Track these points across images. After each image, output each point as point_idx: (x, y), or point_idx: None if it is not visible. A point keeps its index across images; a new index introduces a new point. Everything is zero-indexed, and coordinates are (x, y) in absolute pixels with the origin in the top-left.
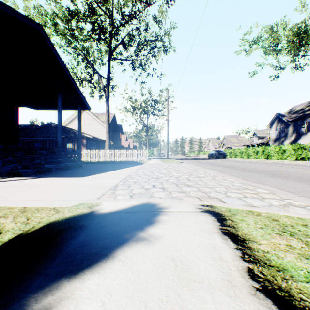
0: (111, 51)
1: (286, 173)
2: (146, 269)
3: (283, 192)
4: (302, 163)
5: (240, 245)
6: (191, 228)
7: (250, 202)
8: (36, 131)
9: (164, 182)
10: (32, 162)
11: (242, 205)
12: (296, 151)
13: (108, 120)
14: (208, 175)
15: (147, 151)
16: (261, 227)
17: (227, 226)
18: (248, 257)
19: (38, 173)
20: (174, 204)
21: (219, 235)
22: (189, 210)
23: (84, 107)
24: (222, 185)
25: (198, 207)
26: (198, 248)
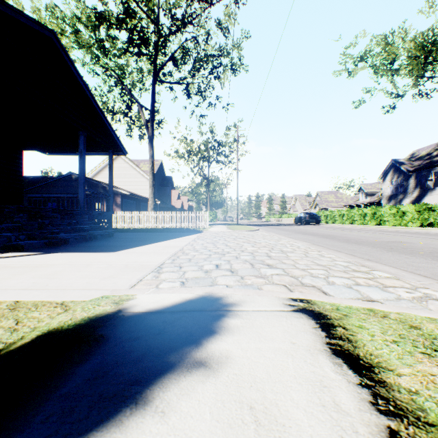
0: (157, 71)
1: (411, 246)
2: (202, 430)
3: (412, 276)
4: (430, 232)
5: (365, 377)
6: (278, 343)
7: (367, 293)
8: (50, 184)
9: (233, 260)
10: (40, 231)
11: (355, 298)
12: (420, 214)
13: (152, 170)
14: (296, 249)
15: (207, 213)
16: (395, 341)
17: (339, 338)
18: (384, 405)
19: (49, 246)
20: (249, 298)
21: (327, 357)
22: (273, 308)
23: (117, 151)
24: (319, 264)
25: (287, 303)
26: (294, 383)
